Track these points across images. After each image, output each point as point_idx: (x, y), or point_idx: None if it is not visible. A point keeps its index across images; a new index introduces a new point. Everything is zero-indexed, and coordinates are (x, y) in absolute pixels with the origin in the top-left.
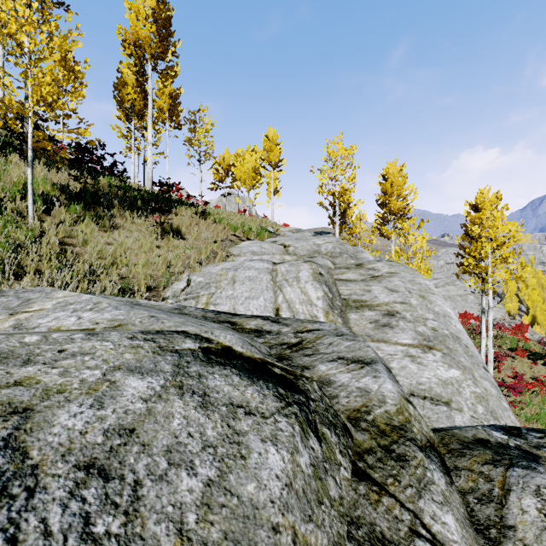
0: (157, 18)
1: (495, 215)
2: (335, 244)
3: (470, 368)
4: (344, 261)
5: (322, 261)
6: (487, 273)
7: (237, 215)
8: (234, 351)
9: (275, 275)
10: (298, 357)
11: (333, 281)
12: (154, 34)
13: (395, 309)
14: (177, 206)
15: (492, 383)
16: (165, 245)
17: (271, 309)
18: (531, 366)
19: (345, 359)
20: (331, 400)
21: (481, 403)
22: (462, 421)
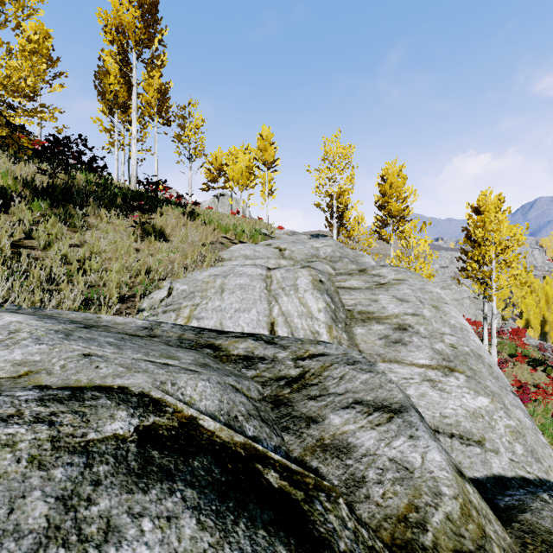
0: (142, 2)
1: (499, 218)
2: (335, 247)
3: (499, 393)
4: (344, 266)
5: (322, 266)
6: (490, 278)
7: (229, 216)
8: (199, 432)
9: (270, 283)
10: (300, 402)
11: (335, 289)
12: (139, 19)
13: (407, 322)
14: (163, 206)
15: (524, 411)
16: (145, 248)
17: (265, 323)
18: (531, 373)
19: (365, 404)
20: (356, 490)
21: (519, 440)
22: (501, 467)
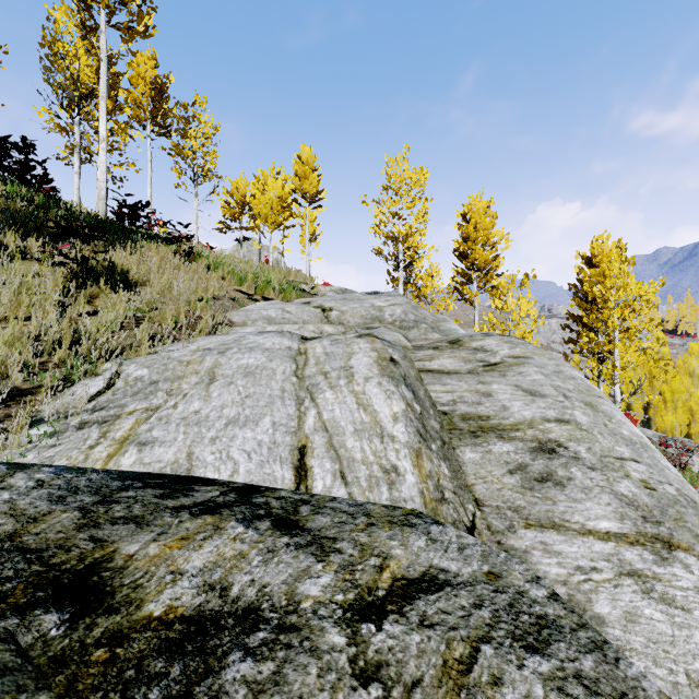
0: None
1: (625, 270)
2: (406, 307)
3: None
4: (422, 335)
5: (392, 335)
6: (609, 352)
7: (250, 262)
8: None
9: (304, 363)
10: None
11: (417, 373)
12: None
13: (552, 436)
14: (143, 241)
15: None
16: (81, 301)
17: (287, 450)
18: None
19: None
20: None
21: None
22: None
